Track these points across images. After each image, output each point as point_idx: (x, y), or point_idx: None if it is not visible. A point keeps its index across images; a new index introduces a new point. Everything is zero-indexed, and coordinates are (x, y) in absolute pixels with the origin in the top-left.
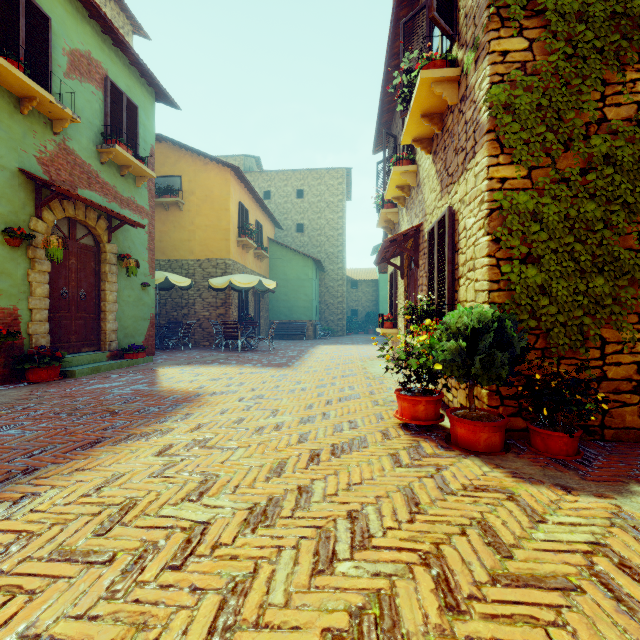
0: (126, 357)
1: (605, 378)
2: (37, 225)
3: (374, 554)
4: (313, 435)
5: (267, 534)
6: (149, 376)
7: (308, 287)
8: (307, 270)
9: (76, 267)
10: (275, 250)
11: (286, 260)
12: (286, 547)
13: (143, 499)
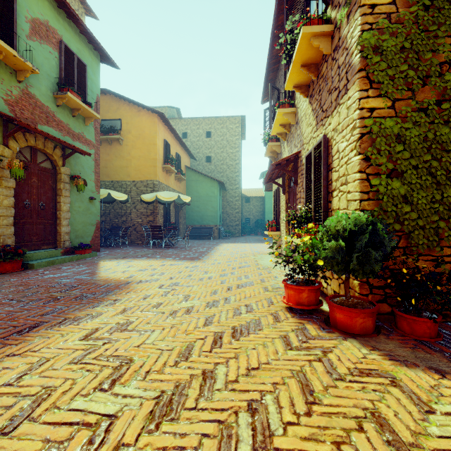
0: (76, 253)
1: None
2: (4, 151)
3: None
4: (217, 318)
5: (170, 431)
6: (92, 268)
7: (214, 201)
8: (213, 189)
9: (37, 184)
10: (190, 175)
11: (198, 182)
12: (188, 449)
13: (58, 389)
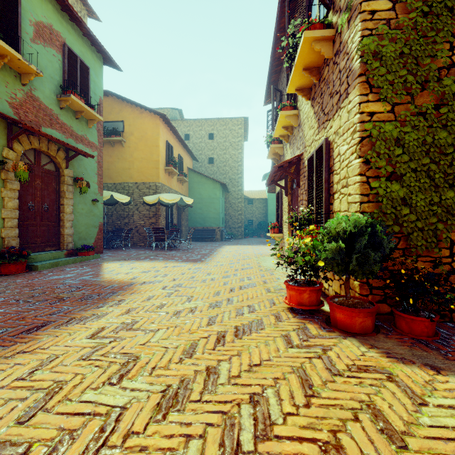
0: (79, 255)
1: (453, 272)
2: (8, 154)
3: (277, 446)
4: (220, 318)
5: (177, 420)
6: (95, 269)
7: (217, 203)
8: (216, 191)
9: (41, 187)
10: (193, 176)
11: (201, 184)
12: (193, 436)
13: (69, 383)
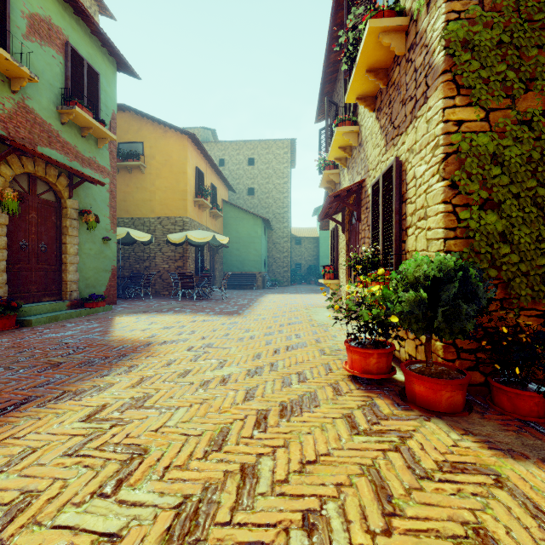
0: (86, 306)
1: None
2: None
3: None
4: (260, 391)
5: None
6: (104, 325)
7: (258, 243)
8: (257, 228)
9: (36, 221)
10: (228, 210)
11: (238, 219)
12: None
13: (41, 494)
